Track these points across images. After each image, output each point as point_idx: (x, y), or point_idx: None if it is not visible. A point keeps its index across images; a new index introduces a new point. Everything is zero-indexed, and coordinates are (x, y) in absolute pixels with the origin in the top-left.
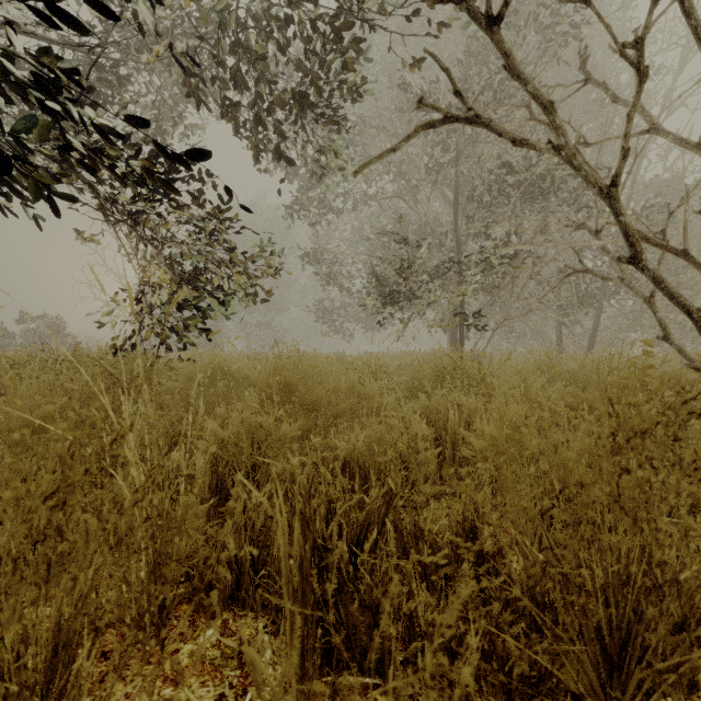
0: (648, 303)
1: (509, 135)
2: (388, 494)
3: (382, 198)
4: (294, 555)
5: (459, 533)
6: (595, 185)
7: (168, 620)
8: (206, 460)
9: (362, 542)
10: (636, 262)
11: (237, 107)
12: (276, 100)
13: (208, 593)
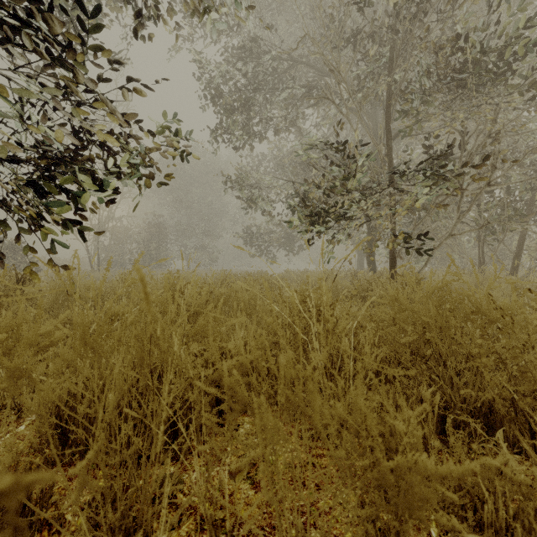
0: None
1: None
2: None
3: (310, 98)
4: None
5: None
6: None
7: None
8: None
9: None
10: None
11: None
12: None
13: None
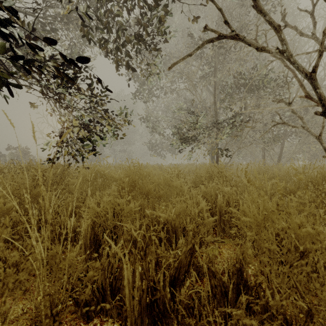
0: (318, 139)
1: (255, 45)
2: (191, 249)
3: (179, 89)
4: (135, 296)
5: (234, 272)
6: (303, 72)
7: (60, 325)
8: (84, 228)
9: (176, 278)
10: (325, 114)
11: (108, 43)
12: (128, 39)
13: (85, 307)
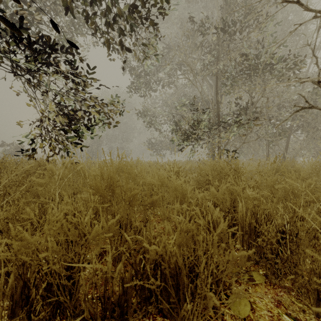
0: None
1: None
2: None
3: (178, 78)
4: None
5: None
6: None
7: None
8: None
9: None
10: None
11: (95, 16)
12: (117, 11)
13: None
